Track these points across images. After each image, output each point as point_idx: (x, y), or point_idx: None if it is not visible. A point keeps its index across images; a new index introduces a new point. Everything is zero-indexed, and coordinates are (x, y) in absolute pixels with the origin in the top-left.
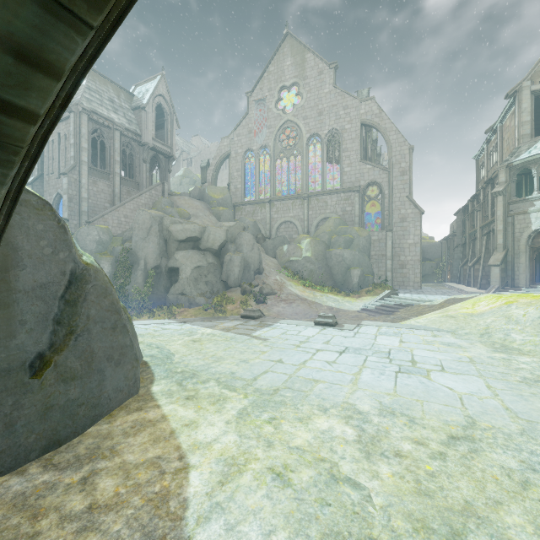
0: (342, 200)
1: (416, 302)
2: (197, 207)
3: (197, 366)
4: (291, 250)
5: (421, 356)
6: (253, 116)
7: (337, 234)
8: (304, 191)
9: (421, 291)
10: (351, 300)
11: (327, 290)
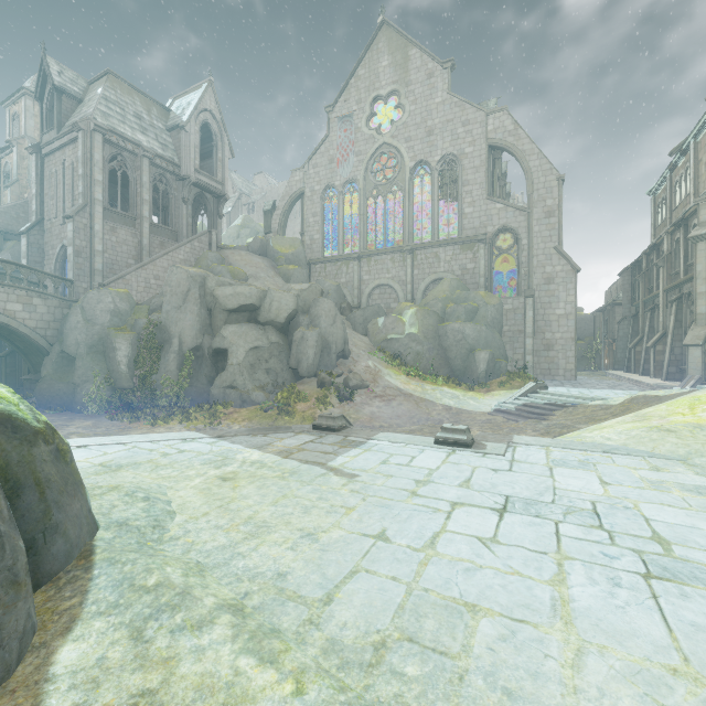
0: (462, 254)
1: (579, 400)
2: (258, 266)
3: (208, 551)
4: (389, 324)
5: (666, 523)
6: (336, 139)
7: (454, 301)
8: (406, 241)
9: (577, 383)
10: (477, 396)
11: (442, 382)
